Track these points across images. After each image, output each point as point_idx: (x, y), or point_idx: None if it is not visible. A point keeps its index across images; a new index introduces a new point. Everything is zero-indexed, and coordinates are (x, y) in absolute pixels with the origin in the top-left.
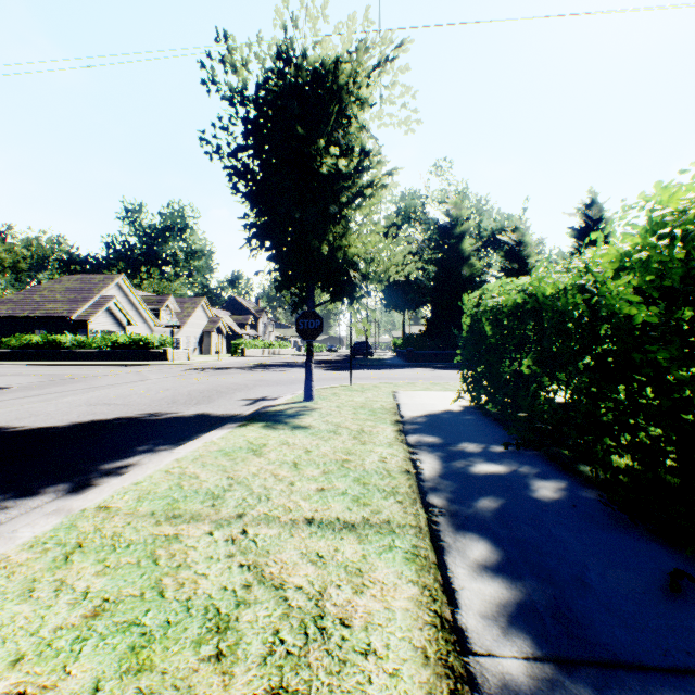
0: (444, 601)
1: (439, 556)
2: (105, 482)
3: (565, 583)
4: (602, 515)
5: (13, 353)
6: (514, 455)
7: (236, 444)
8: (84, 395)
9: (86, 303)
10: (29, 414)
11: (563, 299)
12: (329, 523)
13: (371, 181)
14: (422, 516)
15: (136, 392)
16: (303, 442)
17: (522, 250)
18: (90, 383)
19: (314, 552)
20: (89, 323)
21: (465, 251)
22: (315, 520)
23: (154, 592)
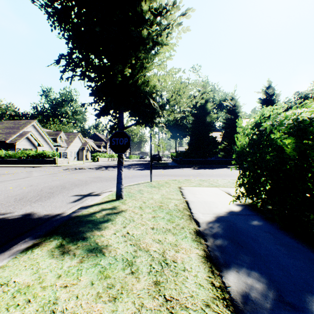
0: None
1: None
2: None
3: None
4: None
5: None
6: None
7: None
8: None
9: (15, 134)
10: None
11: None
12: None
13: (168, 23)
14: None
15: (5, 188)
16: (77, 311)
17: (236, 109)
18: None
19: None
20: (16, 144)
21: (208, 109)
22: None
23: None
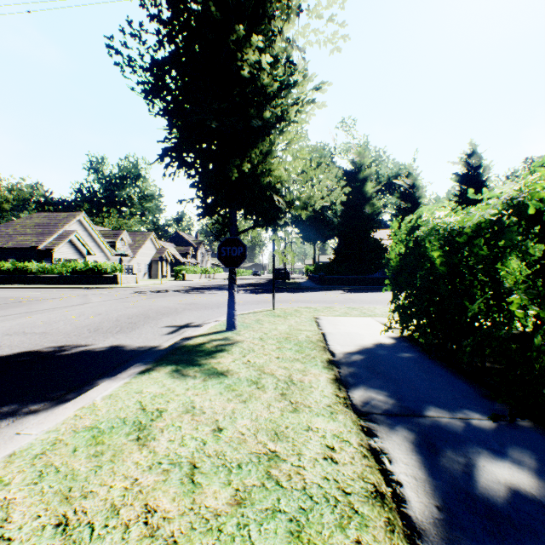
0: None
1: None
2: None
3: None
4: None
5: None
6: (517, 437)
7: (120, 412)
8: (11, 322)
9: (51, 236)
10: None
11: None
12: None
13: (297, 98)
14: None
15: (66, 317)
16: (214, 406)
17: (415, 192)
18: (31, 307)
19: None
20: (53, 252)
21: (367, 192)
22: None
23: None
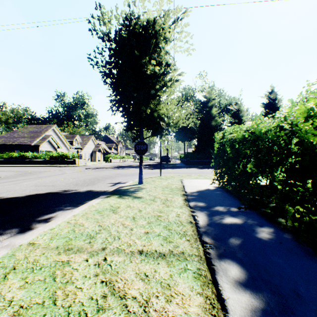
0: (219, 307)
1: (212, 275)
2: (37, 227)
3: (287, 294)
4: (296, 248)
5: (4, 161)
6: (244, 213)
7: (104, 207)
8: (34, 181)
9: (38, 138)
10: (6, 190)
11: (270, 134)
12: (151, 254)
13: (171, 78)
14: (201, 249)
15: (59, 179)
16: (138, 206)
17: (239, 113)
18: (38, 175)
19: (143, 272)
20: (40, 147)
21: (213, 114)
22: (143, 252)
23: (50, 301)
